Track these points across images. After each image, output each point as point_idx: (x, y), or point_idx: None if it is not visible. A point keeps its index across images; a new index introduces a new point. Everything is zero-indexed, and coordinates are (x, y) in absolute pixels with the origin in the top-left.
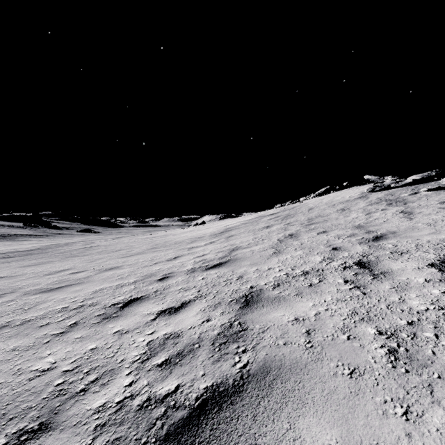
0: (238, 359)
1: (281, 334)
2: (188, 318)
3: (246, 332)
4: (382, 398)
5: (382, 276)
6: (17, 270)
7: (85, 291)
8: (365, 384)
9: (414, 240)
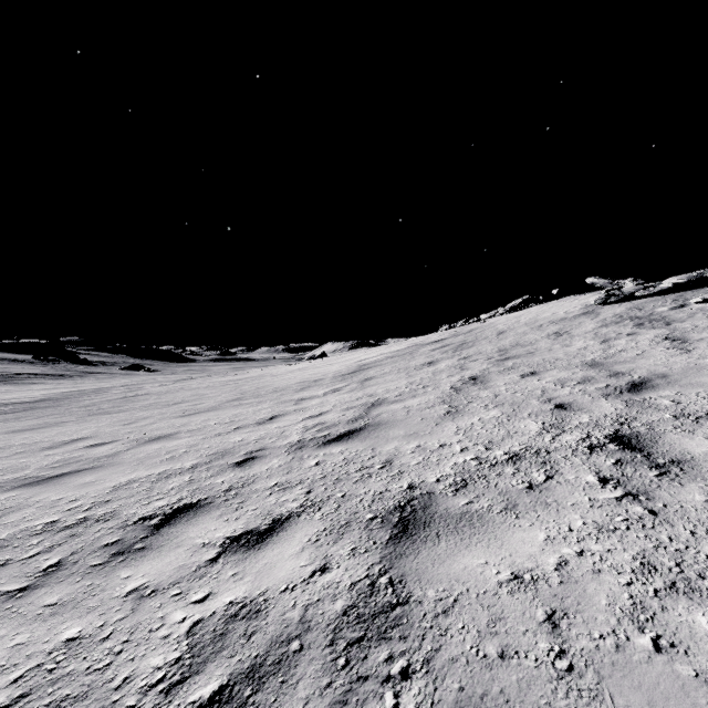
0: (393, 700)
1: (490, 623)
2: (282, 560)
3: (407, 608)
4: None
5: (678, 470)
6: None
7: (99, 486)
8: None
9: None
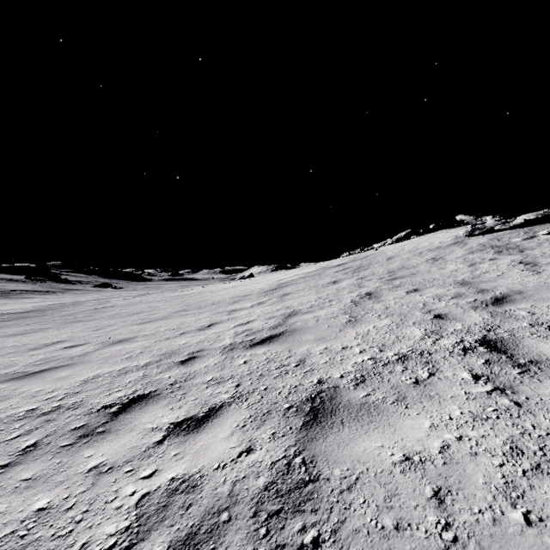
0: None
1: (386, 498)
2: (215, 442)
3: (317, 485)
4: None
5: (536, 368)
6: None
7: (71, 380)
8: None
9: None
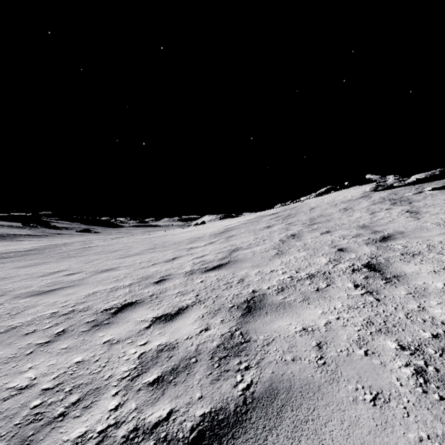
0: (241, 377)
1: (289, 348)
2: (184, 326)
3: (249, 344)
4: (416, 435)
5: (396, 280)
6: (10, 272)
7: (77, 295)
8: (392, 414)
9: (424, 240)
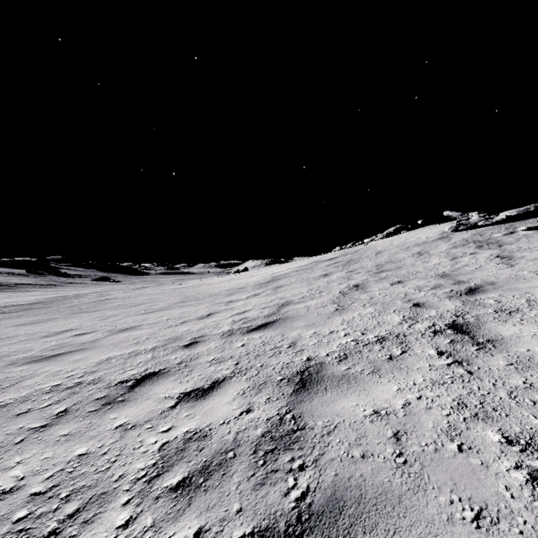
0: (293, 481)
1: (357, 439)
2: (220, 406)
3: (303, 432)
4: None
5: (491, 346)
6: (7, 331)
7: (87, 361)
8: None
9: (522, 293)
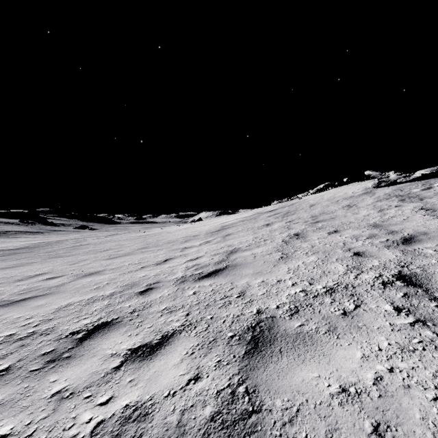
0: None
1: (327, 433)
2: (166, 369)
3: (260, 416)
4: None
5: None
6: None
7: (47, 308)
8: None
9: None
